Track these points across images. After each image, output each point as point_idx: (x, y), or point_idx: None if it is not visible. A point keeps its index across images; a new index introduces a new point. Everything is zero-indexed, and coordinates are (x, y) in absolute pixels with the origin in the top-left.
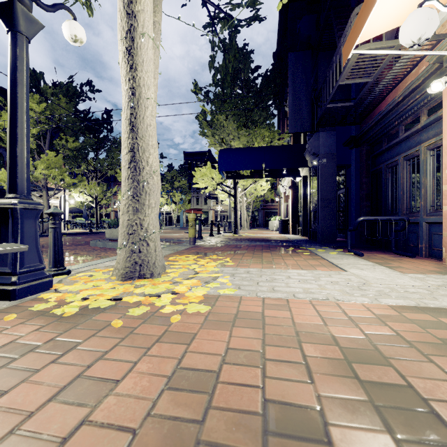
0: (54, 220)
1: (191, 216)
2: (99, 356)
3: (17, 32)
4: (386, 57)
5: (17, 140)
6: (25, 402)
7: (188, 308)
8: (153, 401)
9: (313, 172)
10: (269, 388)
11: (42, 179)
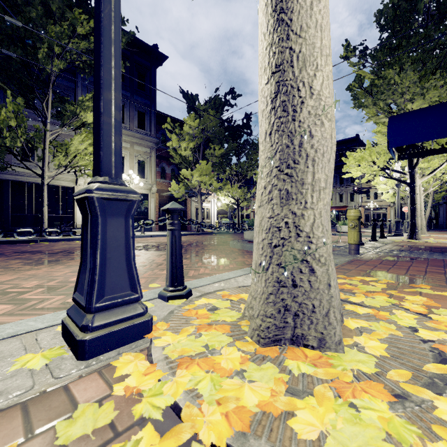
0: (172, 219)
1: (351, 212)
2: None
3: None
4: None
5: (100, 88)
6: None
7: None
8: None
9: None
10: None
11: (197, 186)
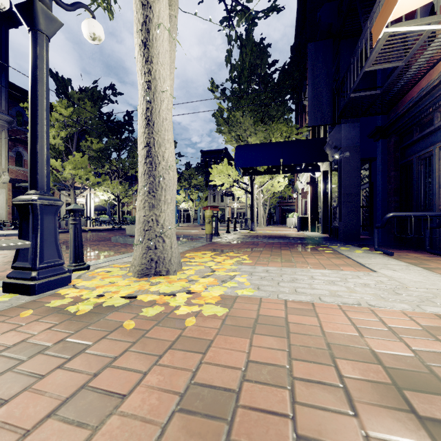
0: (75, 216)
1: (207, 212)
2: (108, 362)
3: (37, 31)
4: (420, 37)
5: (37, 137)
6: (25, 415)
7: (204, 310)
8: (162, 424)
9: (334, 166)
10: (301, 418)
11: (70, 179)
